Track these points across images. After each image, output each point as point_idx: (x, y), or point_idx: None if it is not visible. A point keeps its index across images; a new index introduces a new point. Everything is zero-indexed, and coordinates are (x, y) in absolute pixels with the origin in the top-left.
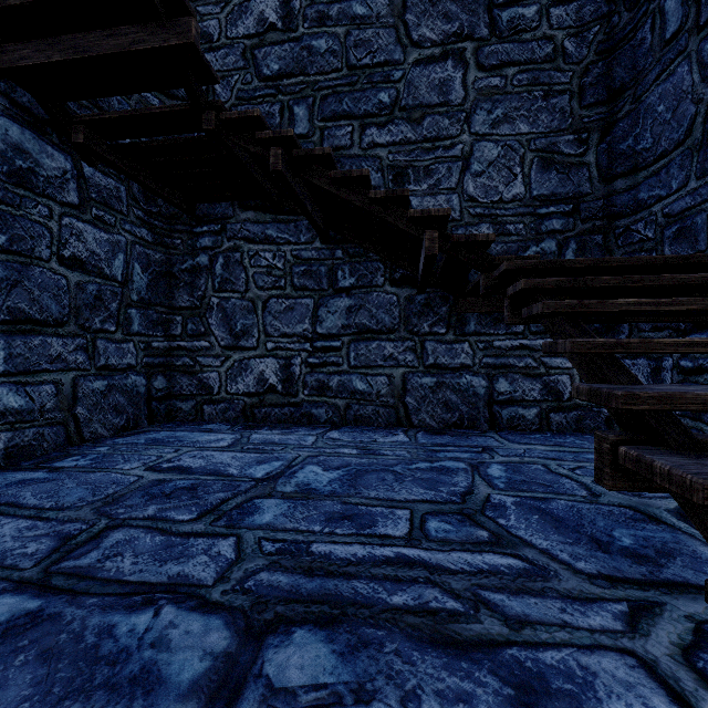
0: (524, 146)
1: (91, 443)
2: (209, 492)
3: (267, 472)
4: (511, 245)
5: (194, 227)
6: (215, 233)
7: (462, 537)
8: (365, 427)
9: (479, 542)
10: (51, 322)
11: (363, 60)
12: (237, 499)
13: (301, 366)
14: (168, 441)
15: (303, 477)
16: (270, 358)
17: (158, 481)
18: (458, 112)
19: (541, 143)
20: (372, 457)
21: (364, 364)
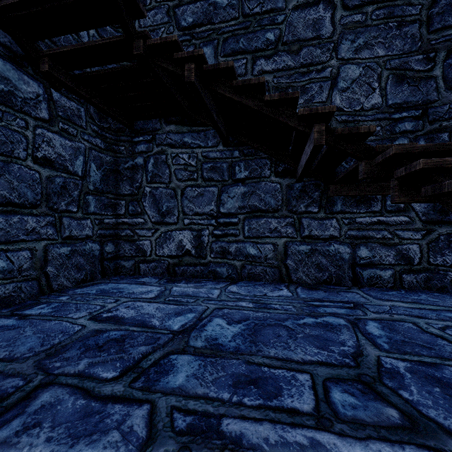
0: (381, 66)
1: (58, 292)
2: (134, 345)
3: (182, 325)
4: (370, 143)
5: (133, 137)
6: (147, 142)
7: (373, 416)
8: (256, 282)
9: (393, 426)
10: (27, 205)
11: (254, 9)
12: (155, 354)
13: (208, 236)
14: (112, 292)
15: (211, 330)
16: (186, 231)
17: (96, 331)
18: (328, 43)
19: (395, 63)
20: (265, 311)
21: (255, 235)
